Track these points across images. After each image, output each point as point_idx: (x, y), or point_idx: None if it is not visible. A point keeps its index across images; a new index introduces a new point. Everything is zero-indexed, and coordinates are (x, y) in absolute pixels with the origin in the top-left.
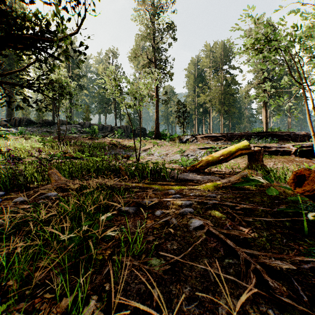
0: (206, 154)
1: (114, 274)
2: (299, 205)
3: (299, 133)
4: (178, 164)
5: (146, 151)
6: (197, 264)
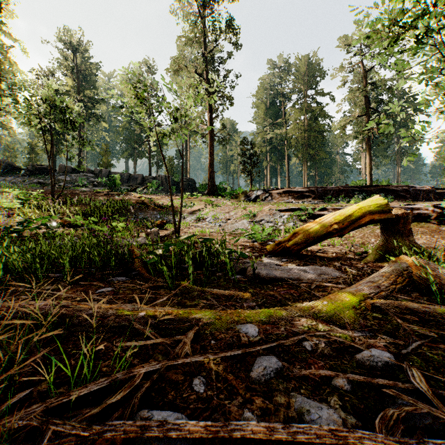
0: (292, 220)
1: None
2: None
3: (422, 187)
4: (247, 238)
5: (194, 214)
6: None
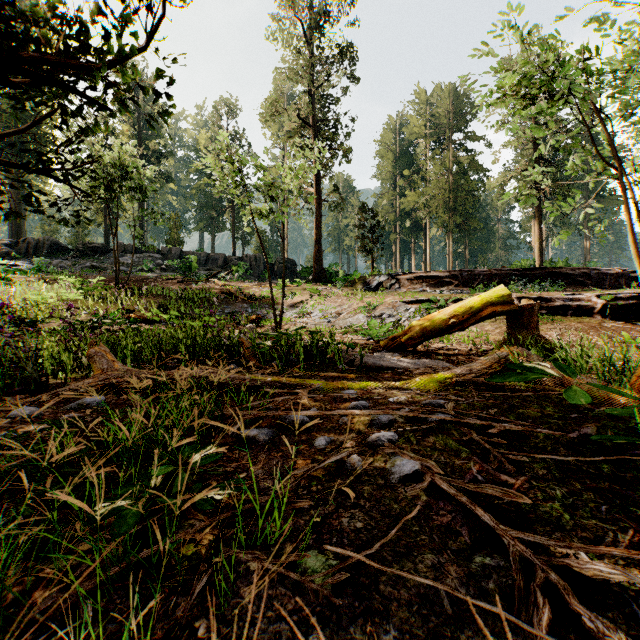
0: (420, 314)
1: (220, 595)
2: (624, 425)
3: (609, 270)
4: (362, 335)
5: (296, 307)
6: (413, 575)
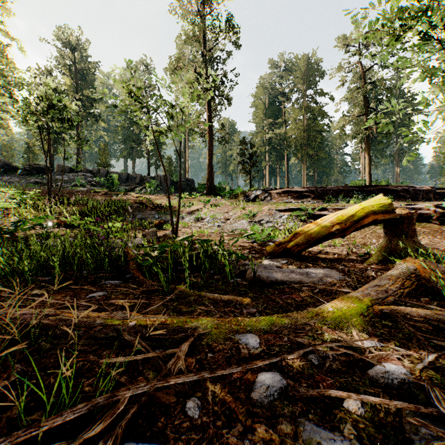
0: (292, 220)
1: None
2: None
3: (421, 187)
4: (247, 238)
5: (193, 214)
6: None
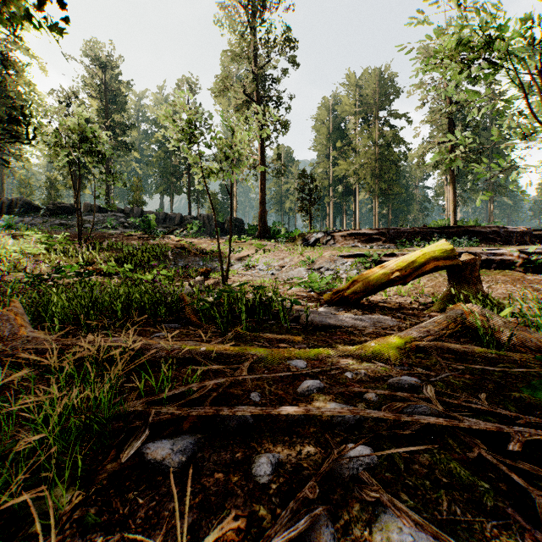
0: (356, 267)
1: None
2: None
3: (515, 228)
4: (303, 287)
5: (243, 260)
6: None
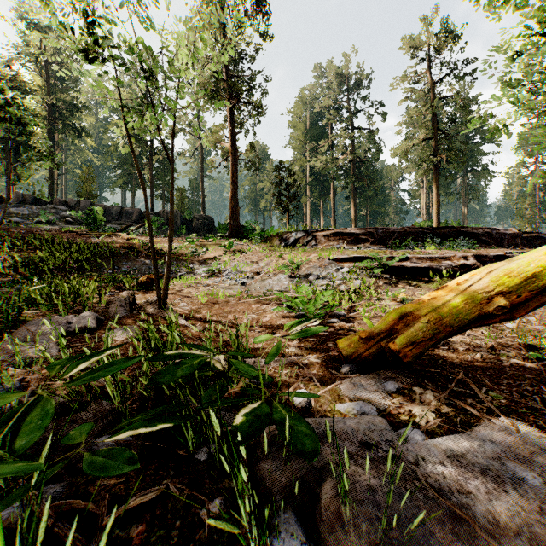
0: (356, 275)
1: None
2: None
3: (507, 230)
4: (290, 309)
5: (207, 264)
6: None
